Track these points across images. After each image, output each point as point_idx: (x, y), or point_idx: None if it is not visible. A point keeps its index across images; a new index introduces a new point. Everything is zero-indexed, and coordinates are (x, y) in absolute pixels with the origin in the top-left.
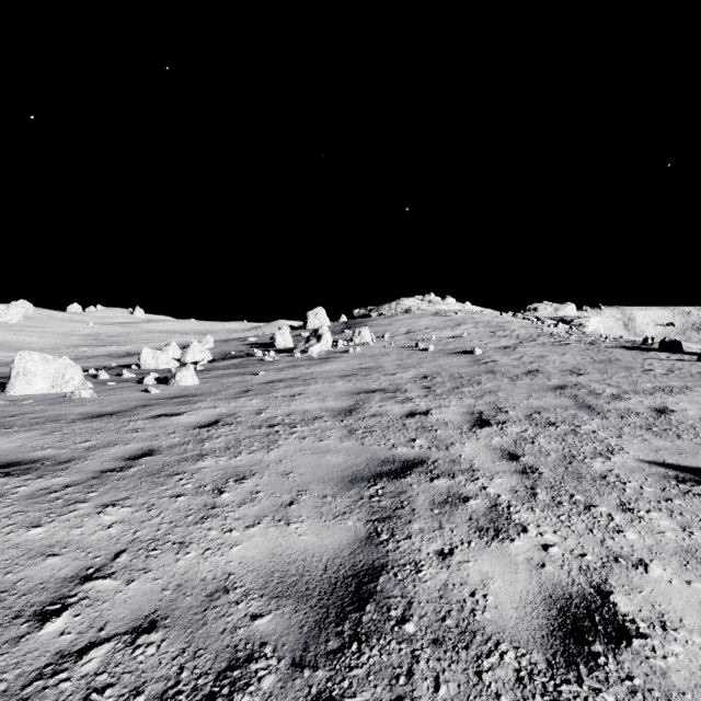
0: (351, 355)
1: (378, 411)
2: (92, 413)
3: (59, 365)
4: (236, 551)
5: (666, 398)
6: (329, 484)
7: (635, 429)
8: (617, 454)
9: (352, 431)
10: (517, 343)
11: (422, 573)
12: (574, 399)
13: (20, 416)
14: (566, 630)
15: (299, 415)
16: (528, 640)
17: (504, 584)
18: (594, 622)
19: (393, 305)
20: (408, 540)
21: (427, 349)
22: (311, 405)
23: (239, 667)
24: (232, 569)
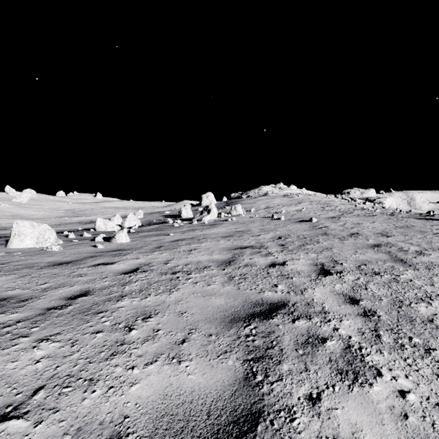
0: (229, 222)
1: (249, 262)
2: (56, 262)
3: (41, 229)
4: (133, 390)
5: None
6: (213, 323)
7: None
8: (435, 299)
9: (231, 277)
10: (340, 214)
11: (295, 421)
12: (389, 254)
13: (8, 264)
14: None
15: (194, 265)
16: None
17: (374, 438)
18: None
19: (256, 190)
20: (279, 382)
21: (280, 219)
22: (202, 257)
23: None
24: (128, 410)
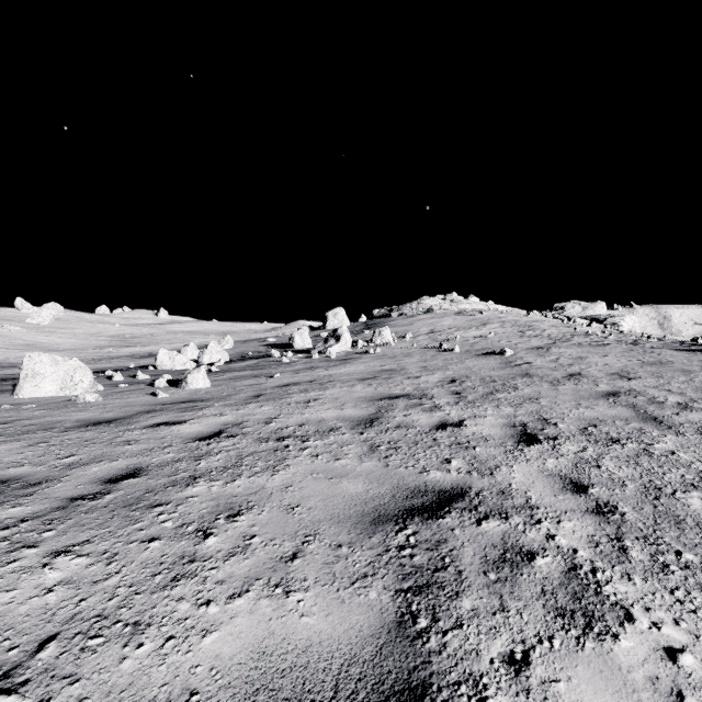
0: (371, 356)
1: (403, 421)
2: (90, 420)
3: (69, 366)
4: (208, 644)
5: None
6: (344, 526)
7: None
8: None
9: (373, 446)
10: (550, 343)
11: None
12: (633, 408)
13: (14, 423)
14: None
15: (313, 426)
16: None
17: None
18: None
19: (414, 304)
20: (457, 631)
21: (452, 350)
22: (327, 413)
23: None
24: (198, 681)
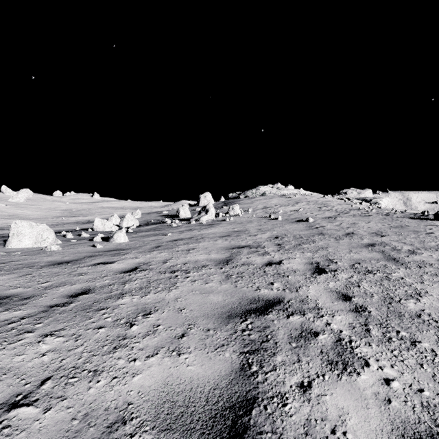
0: (227, 222)
1: (246, 261)
2: (55, 261)
3: (40, 229)
4: (136, 380)
5: None
6: (211, 319)
7: (432, 277)
8: (424, 296)
9: (228, 276)
10: (336, 214)
11: (287, 406)
12: (382, 253)
13: (8, 263)
14: None
15: (192, 264)
16: None
17: (359, 420)
18: None
19: (254, 190)
20: (273, 372)
21: (277, 219)
22: (200, 257)
23: None
24: (131, 398)
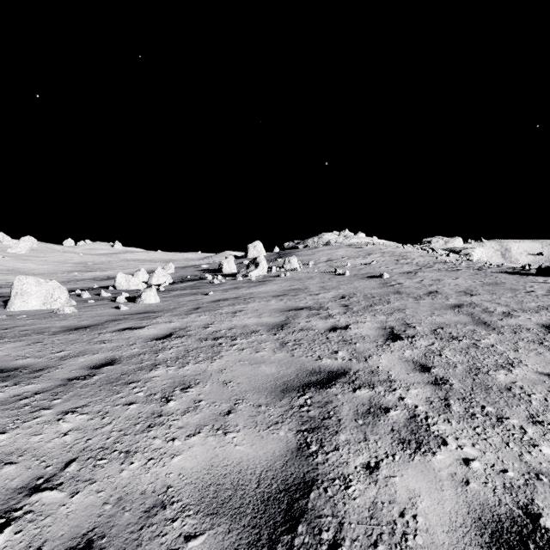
0: (282, 279)
1: (305, 326)
2: (71, 326)
3: (49, 286)
4: (176, 461)
5: None
6: (263, 394)
7: (529, 344)
8: (517, 366)
9: (283, 343)
10: (417, 269)
11: (351, 489)
12: (471, 316)
13: (12, 329)
14: None
15: (239, 329)
16: None
17: (432, 503)
18: None
19: (316, 238)
20: (335, 452)
21: (344, 274)
22: (249, 321)
23: None
24: (171, 481)
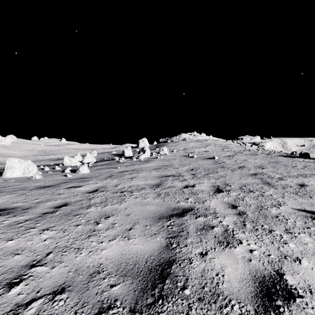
0: (158, 159)
1: (171, 185)
2: (40, 186)
3: (26, 164)
4: (104, 252)
5: (303, 179)
6: (148, 220)
7: (290, 194)
8: (282, 205)
9: (159, 194)
10: (234, 154)
11: (192, 264)
12: (261, 179)
13: (7, 187)
14: (263, 293)
15: (135, 187)
16: (245, 298)
17: (232, 269)
18: (276, 289)
19: (178, 137)
20: (185, 247)
21: (193, 157)
22: (140, 182)
23: (103, 312)
24: (102, 261)
